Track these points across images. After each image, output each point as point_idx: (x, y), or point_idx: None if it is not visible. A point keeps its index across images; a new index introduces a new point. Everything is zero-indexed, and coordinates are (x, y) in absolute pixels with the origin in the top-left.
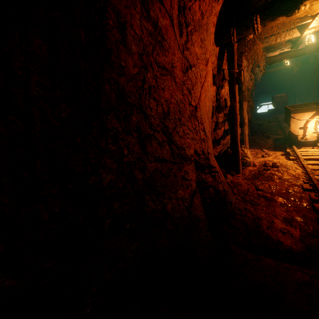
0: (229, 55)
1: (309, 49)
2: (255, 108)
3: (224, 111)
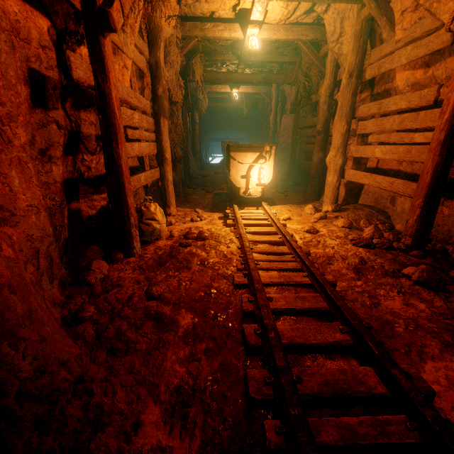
0: None
1: (256, 77)
2: (206, 157)
3: None
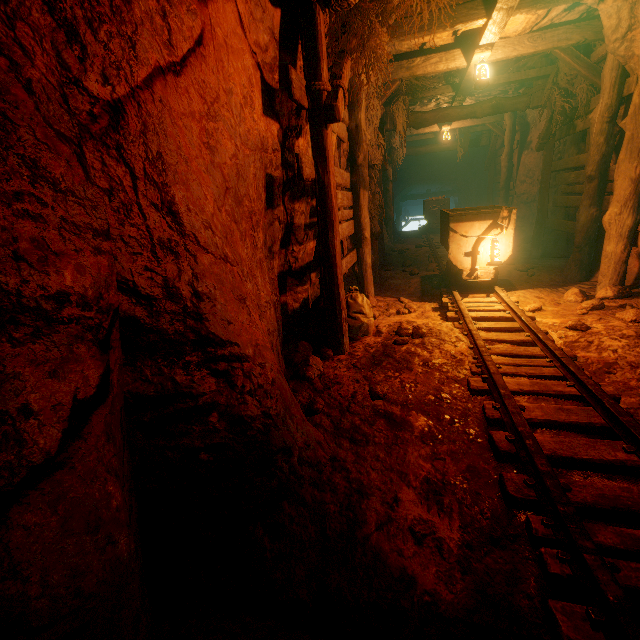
0: (307, 38)
1: (481, 108)
2: (398, 223)
3: (313, 201)
